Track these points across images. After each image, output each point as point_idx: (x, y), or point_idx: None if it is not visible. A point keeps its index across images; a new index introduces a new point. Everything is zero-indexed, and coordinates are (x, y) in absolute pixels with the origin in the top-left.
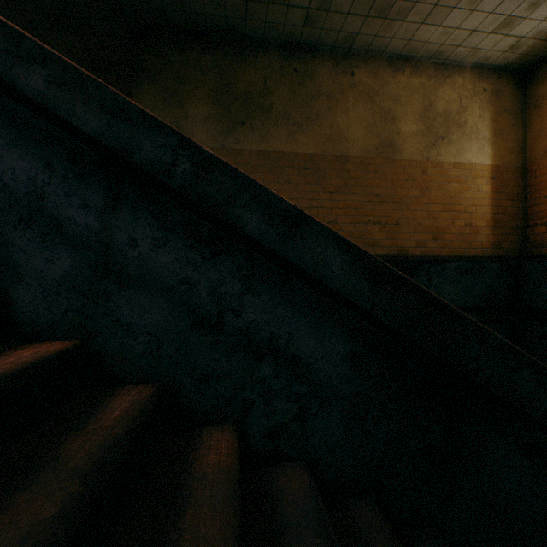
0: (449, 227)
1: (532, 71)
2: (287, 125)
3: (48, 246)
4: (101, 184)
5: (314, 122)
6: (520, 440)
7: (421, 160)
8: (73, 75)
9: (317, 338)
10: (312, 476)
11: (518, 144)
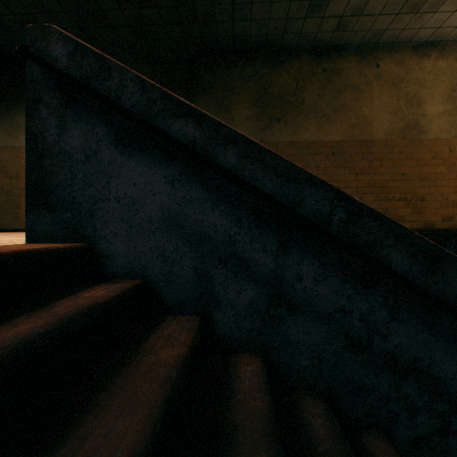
0: None
1: None
2: (316, 117)
3: (238, 281)
4: (275, 232)
5: (340, 113)
6: None
7: (448, 138)
8: (255, 150)
9: None
10: None
11: None
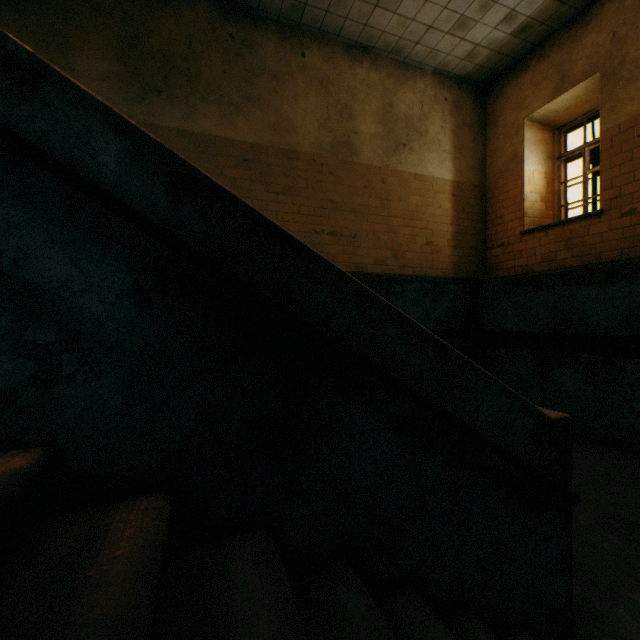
0: (411, 245)
1: (490, 87)
2: (221, 103)
3: None
4: None
5: (255, 105)
6: (383, 411)
7: (381, 166)
8: None
9: (75, 261)
10: (41, 462)
11: (478, 162)
